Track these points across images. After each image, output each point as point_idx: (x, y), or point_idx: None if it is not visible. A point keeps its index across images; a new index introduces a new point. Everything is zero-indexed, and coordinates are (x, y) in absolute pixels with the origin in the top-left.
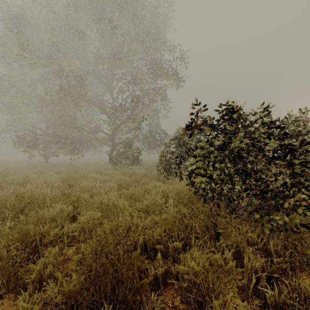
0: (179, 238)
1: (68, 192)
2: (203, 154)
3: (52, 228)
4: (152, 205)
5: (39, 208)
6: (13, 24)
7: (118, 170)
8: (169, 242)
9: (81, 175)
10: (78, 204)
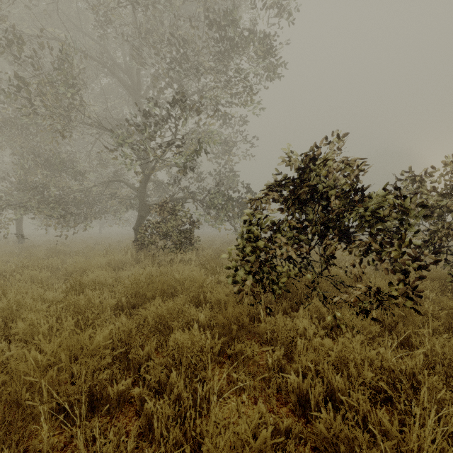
0: None
1: None
2: None
3: None
4: None
5: None
6: None
7: (141, 264)
8: None
9: None
10: None
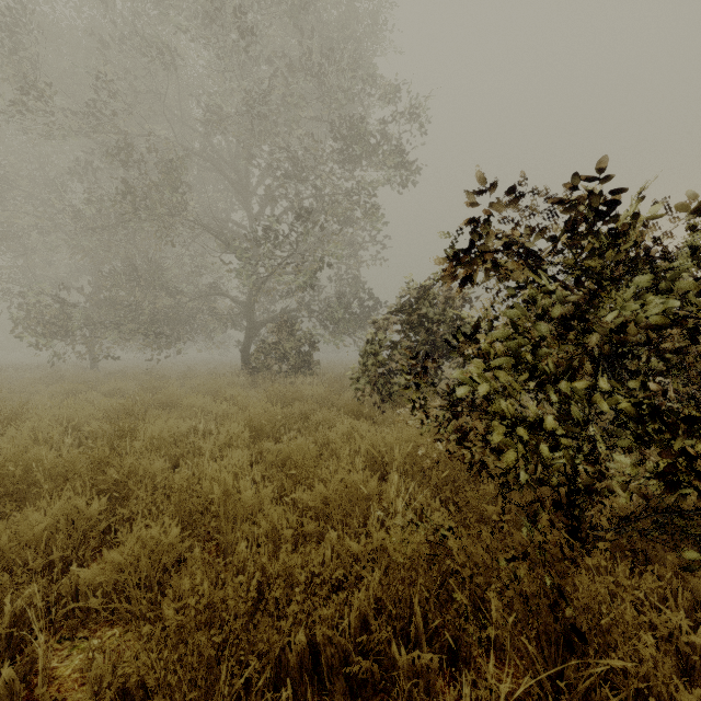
0: (428, 625)
1: (100, 455)
2: (511, 347)
3: (10, 591)
4: (342, 497)
5: (21, 500)
6: (2, 30)
7: (262, 387)
8: (396, 640)
9: (165, 400)
10: (130, 489)
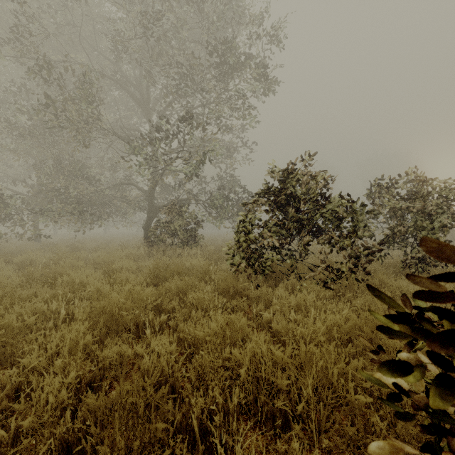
0: None
1: None
2: None
3: None
4: None
5: None
6: None
7: (154, 257)
8: None
9: (54, 274)
10: None
